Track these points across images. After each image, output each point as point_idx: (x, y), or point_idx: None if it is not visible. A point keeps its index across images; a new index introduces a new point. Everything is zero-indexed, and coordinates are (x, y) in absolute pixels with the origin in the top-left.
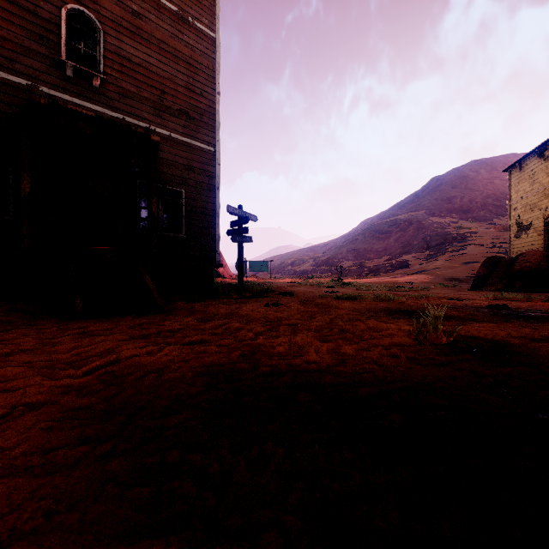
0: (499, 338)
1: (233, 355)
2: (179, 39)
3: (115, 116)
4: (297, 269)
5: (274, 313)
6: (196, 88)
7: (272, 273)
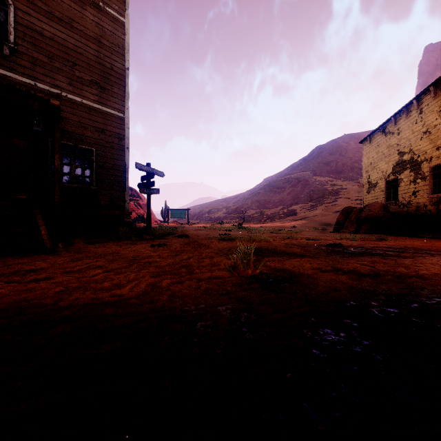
0: (300, 270)
1: (51, 291)
2: (91, 20)
3: (26, 81)
4: (212, 216)
5: (148, 252)
6: (106, 63)
7: (193, 219)
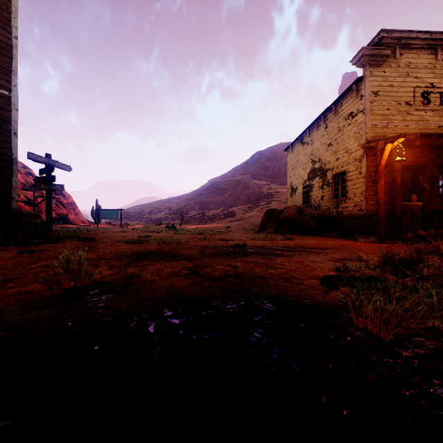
0: (152, 276)
1: None
2: None
3: None
4: (153, 217)
5: None
6: None
7: (132, 220)
